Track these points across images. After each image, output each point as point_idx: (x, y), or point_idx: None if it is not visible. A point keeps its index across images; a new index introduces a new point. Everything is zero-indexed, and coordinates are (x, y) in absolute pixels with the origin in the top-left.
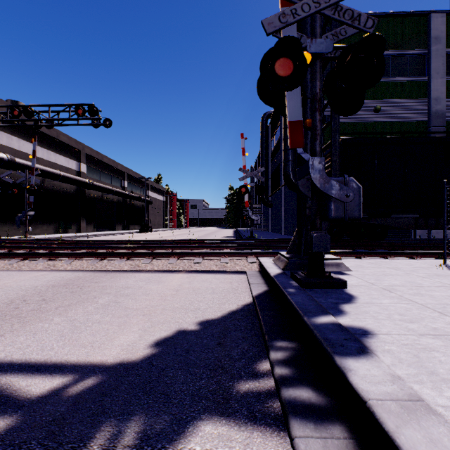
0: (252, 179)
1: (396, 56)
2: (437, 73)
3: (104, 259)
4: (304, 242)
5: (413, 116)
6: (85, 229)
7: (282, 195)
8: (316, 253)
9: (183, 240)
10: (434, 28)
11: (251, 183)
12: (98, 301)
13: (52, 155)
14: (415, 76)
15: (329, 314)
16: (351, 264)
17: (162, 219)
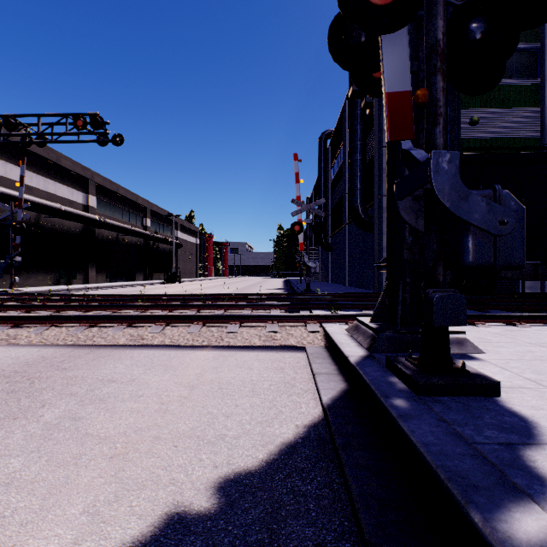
0: (308, 214)
1: None
2: None
3: (94, 326)
4: (401, 303)
5: (520, 130)
6: (95, 279)
7: (346, 236)
8: (436, 328)
9: (217, 295)
10: None
11: (307, 219)
12: (43, 417)
13: (50, 184)
14: (523, 79)
15: (527, 499)
16: (468, 337)
17: (194, 267)
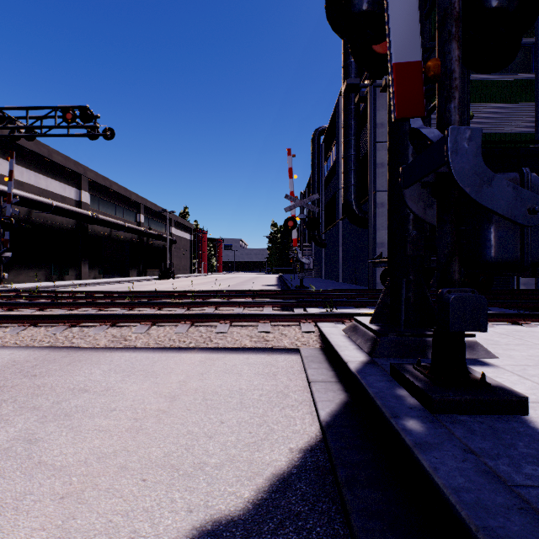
0: (302, 210)
1: None
2: None
3: (75, 326)
4: (404, 303)
5: (515, 126)
6: (87, 275)
7: (339, 232)
8: (451, 333)
9: (209, 292)
10: None
11: (301, 214)
12: None
13: (42, 180)
14: (518, 74)
15: None
16: None
17: (188, 263)
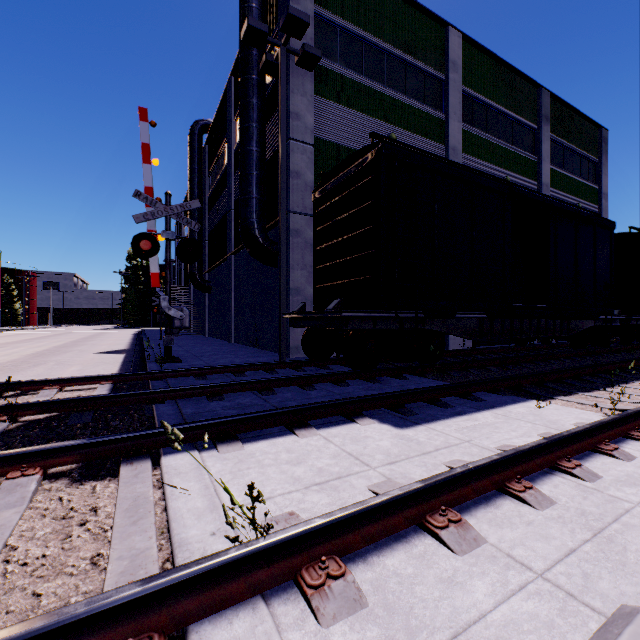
0: (168, 223)
1: (412, 68)
2: (455, 113)
3: None
4: None
5: None
6: None
7: (231, 271)
8: None
9: None
10: (452, 48)
11: (167, 231)
12: None
13: None
14: (432, 108)
15: None
16: None
17: None
